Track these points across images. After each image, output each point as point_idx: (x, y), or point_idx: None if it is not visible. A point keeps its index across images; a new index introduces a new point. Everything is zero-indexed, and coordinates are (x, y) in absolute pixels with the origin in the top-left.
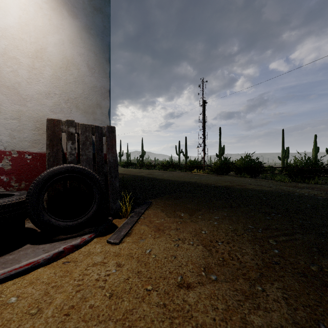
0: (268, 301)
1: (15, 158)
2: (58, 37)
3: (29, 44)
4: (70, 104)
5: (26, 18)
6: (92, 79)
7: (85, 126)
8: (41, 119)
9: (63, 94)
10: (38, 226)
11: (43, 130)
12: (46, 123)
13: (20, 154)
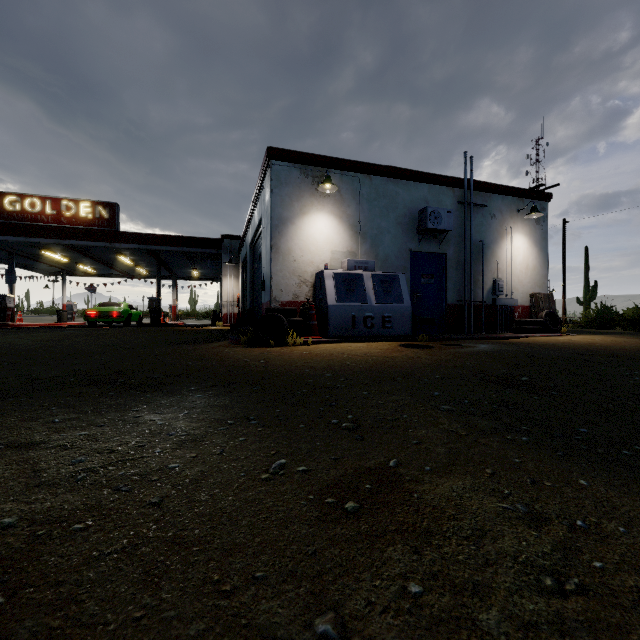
0: (634, 339)
1: (521, 308)
2: (532, 258)
3: (525, 264)
4: (535, 285)
5: (524, 255)
6: (541, 271)
7: (543, 294)
8: (527, 292)
9: (533, 281)
10: (548, 328)
11: (528, 297)
12: (532, 294)
13: (523, 306)
